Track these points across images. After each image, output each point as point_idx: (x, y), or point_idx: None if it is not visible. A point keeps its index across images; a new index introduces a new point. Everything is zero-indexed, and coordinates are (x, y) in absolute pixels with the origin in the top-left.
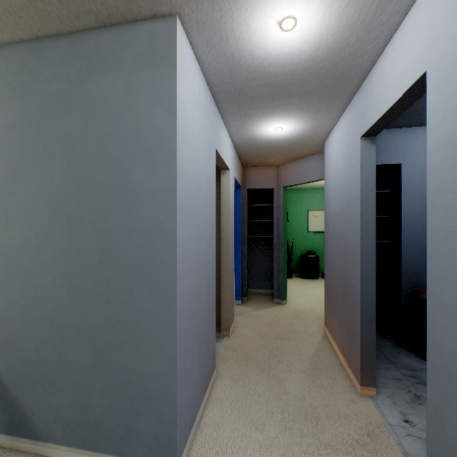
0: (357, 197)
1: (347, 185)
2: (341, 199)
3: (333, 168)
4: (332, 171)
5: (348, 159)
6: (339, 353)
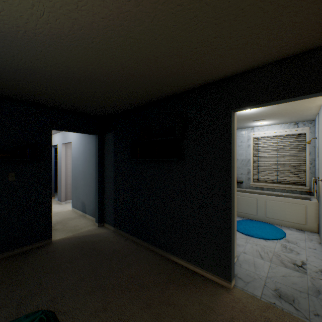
0: None
1: None
2: None
3: None
4: None
5: None
6: None
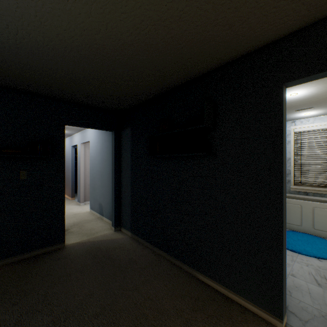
0: (71, 158)
1: (69, 155)
2: (68, 158)
3: (66, 148)
4: (66, 149)
5: (70, 149)
6: (68, 196)
